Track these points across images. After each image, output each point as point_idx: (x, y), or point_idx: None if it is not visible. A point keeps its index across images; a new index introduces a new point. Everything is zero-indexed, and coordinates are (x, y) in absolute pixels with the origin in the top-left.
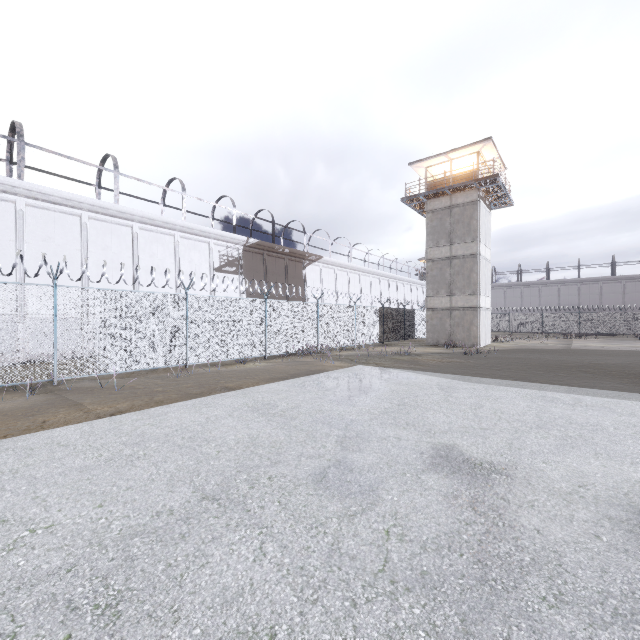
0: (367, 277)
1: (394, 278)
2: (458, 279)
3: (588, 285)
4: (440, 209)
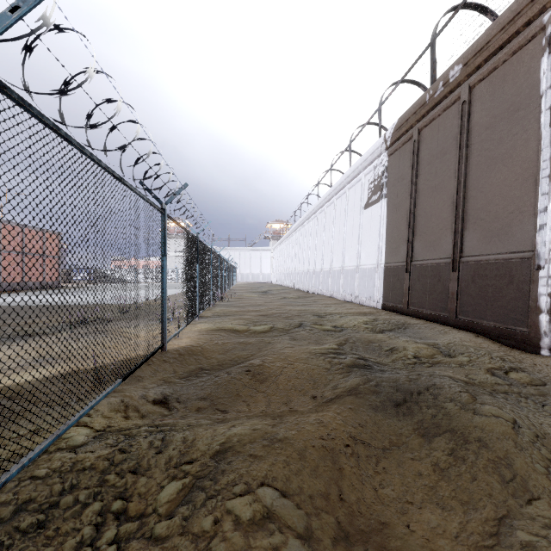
0: None
1: None
2: None
3: None
4: None
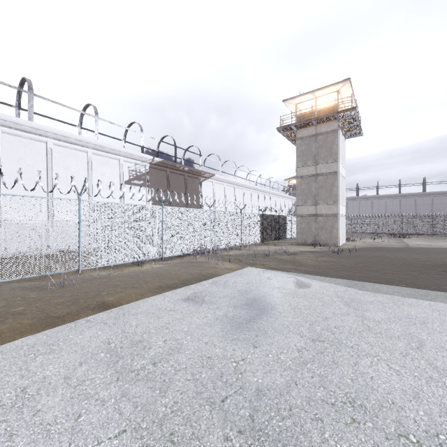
0: (248, 191)
1: (268, 192)
2: (322, 192)
3: (407, 198)
4: (307, 136)
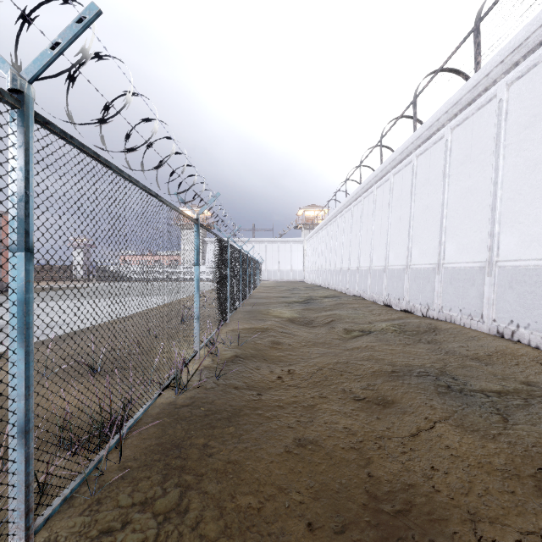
0: None
1: None
2: None
3: None
4: None
